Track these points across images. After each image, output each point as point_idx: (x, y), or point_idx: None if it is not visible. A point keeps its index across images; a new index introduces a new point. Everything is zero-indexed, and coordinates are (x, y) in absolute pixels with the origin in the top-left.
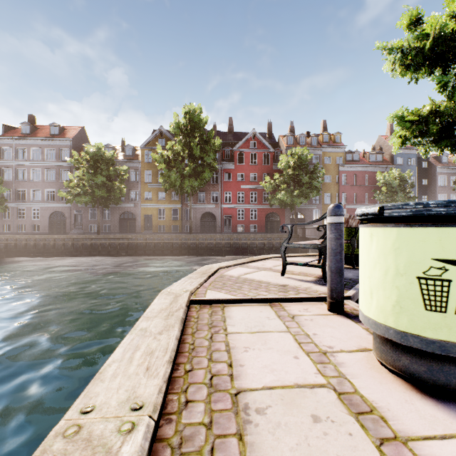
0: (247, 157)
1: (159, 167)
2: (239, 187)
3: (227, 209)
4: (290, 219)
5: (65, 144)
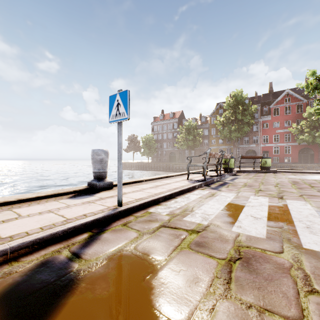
0: (281, 110)
1: (218, 127)
2: (274, 132)
3: (265, 147)
4: None
5: (175, 121)
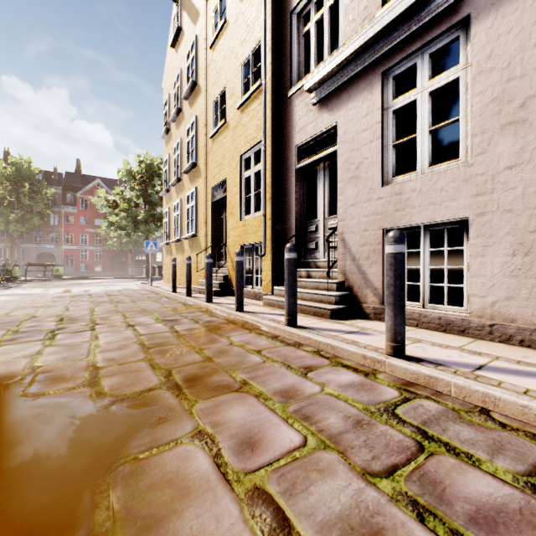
0: (92, 204)
1: None
2: (82, 230)
3: (69, 249)
4: (136, 260)
5: None
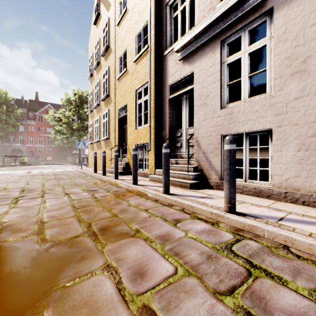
0: (45, 119)
1: None
2: (39, 135)
3: (31, 147)
4: (72, 153)
5: None
